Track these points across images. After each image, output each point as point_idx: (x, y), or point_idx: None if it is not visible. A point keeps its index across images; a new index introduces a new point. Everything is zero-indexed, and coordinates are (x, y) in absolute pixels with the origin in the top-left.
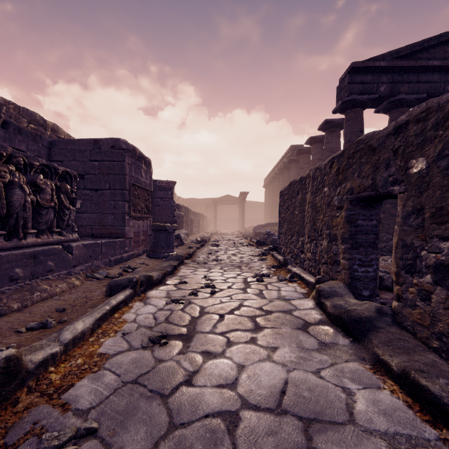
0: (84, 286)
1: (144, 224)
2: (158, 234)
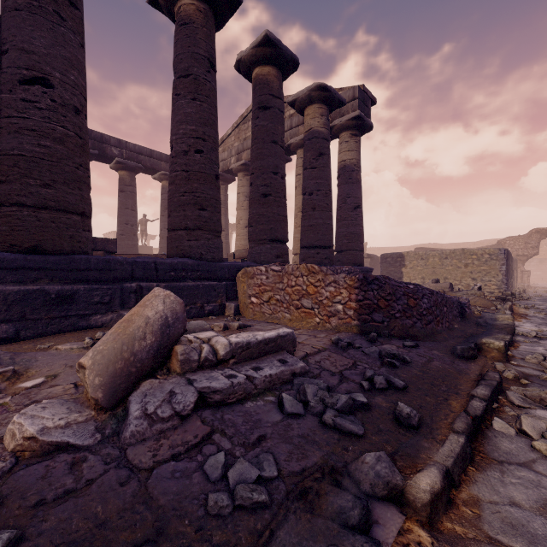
0: None
1: None
2: None
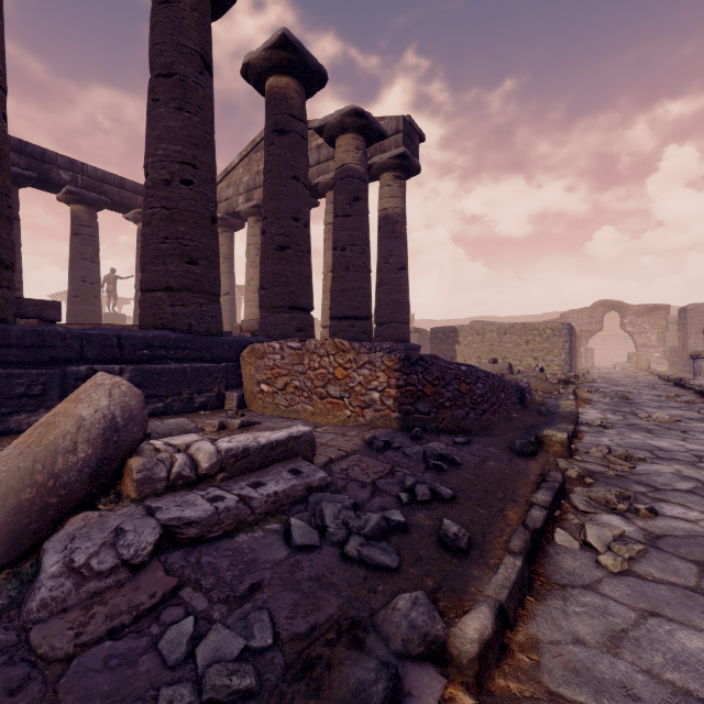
0: None
1: None
2: None
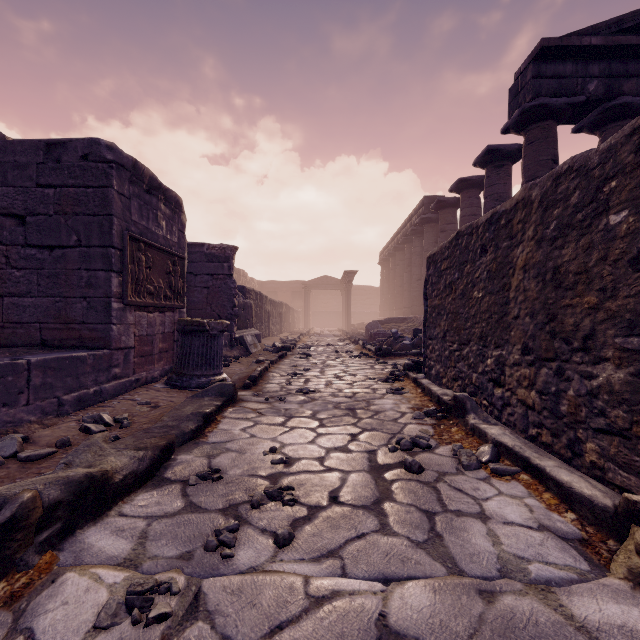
0: None
1: (166, 320)
2: (188, 340)
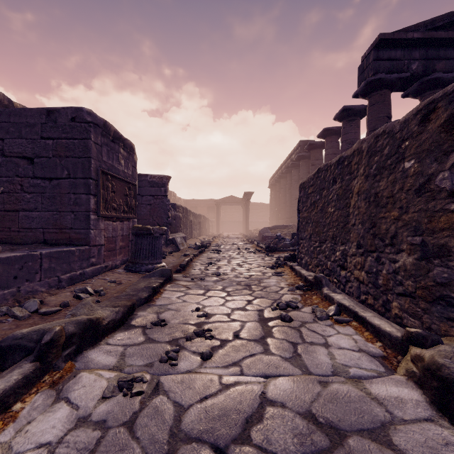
0: None
1: (124, 227)
2: (139, 240)
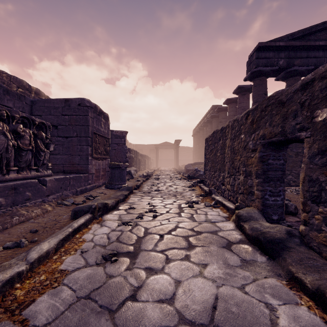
0: (55, 211)
1: (103, 163)
2: (113, 171)
